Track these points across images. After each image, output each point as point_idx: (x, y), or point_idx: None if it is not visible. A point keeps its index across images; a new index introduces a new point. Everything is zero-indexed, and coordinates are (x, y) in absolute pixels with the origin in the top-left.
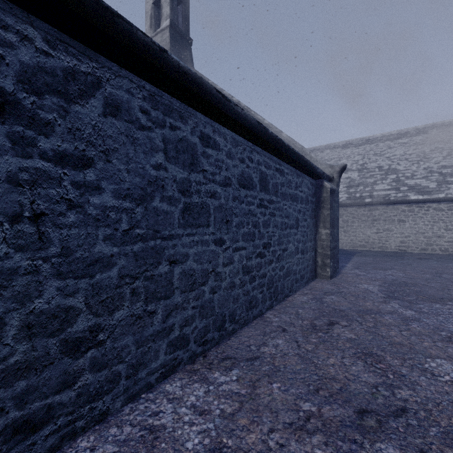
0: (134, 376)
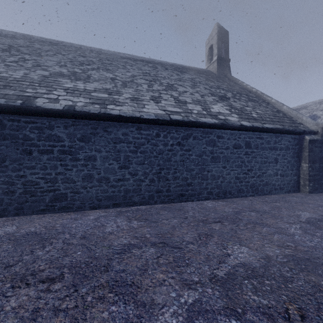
0: (198, 196)
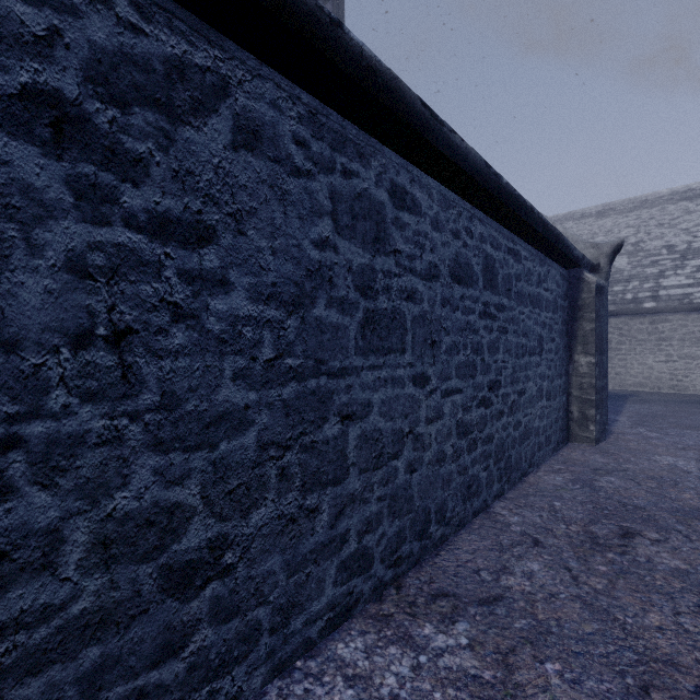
0: (283, 629)
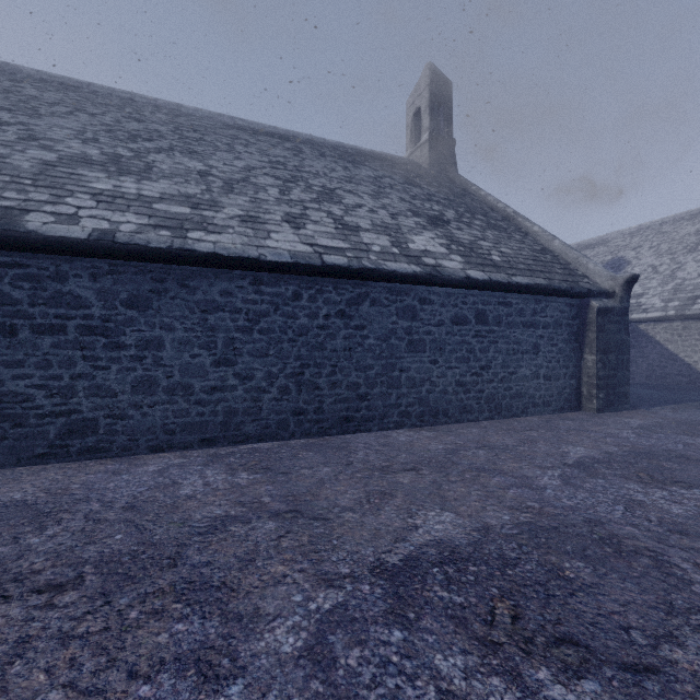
0: (382, 420)
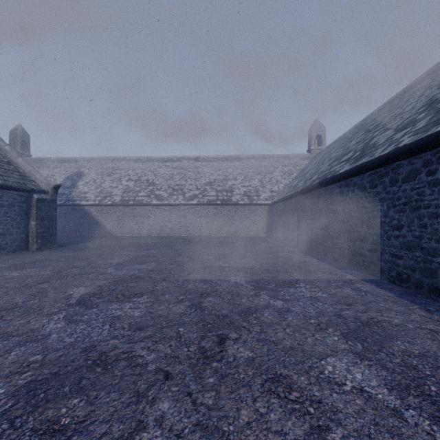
0: None
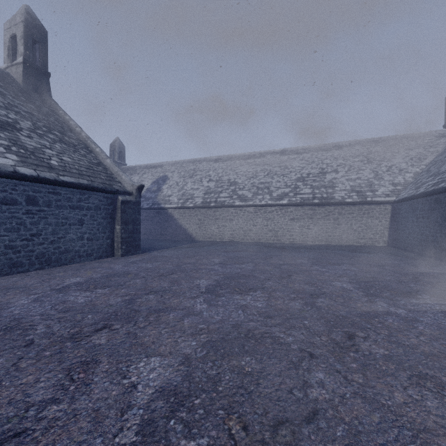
0: None
